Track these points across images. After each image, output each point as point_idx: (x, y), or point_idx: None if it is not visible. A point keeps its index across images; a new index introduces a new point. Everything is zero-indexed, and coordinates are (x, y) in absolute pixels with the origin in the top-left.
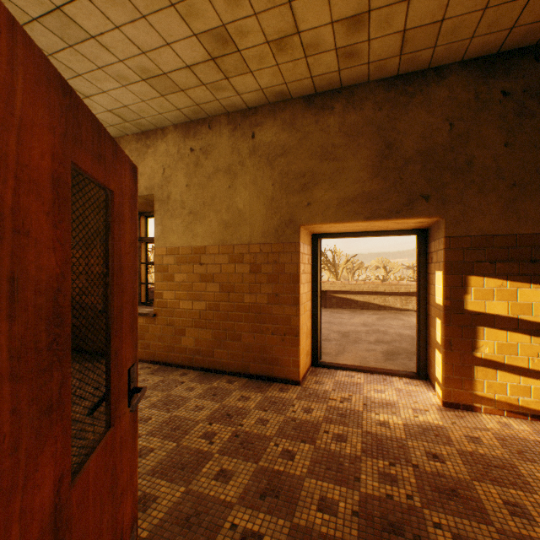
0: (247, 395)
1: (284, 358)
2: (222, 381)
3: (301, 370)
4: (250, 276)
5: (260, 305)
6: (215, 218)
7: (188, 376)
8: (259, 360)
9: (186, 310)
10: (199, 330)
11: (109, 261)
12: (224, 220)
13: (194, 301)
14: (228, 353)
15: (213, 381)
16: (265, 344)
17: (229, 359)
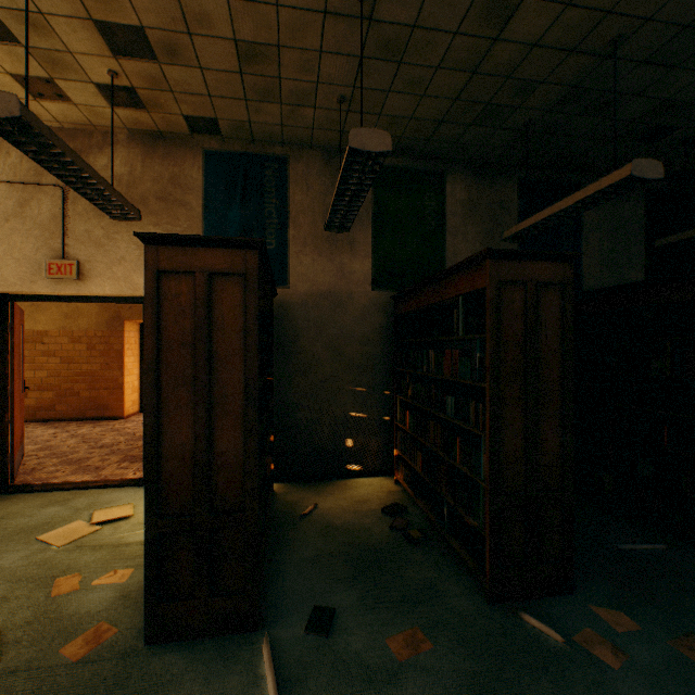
0: (83, 425)
1: (114, 403)
2: (63, 424)
3: (127, 411)
4: (87, 352)
5: (95, 371)
6: (57, 311)
7: (32, 425)
8: (95, 408)
9: (29, 378)
10: (42, 392)
11: (22, 345)
12: (65, 313)
13: (37, 371)
14: (69, 406)
15: (55, 424)
16: (99, 396)
17: (70, 410)
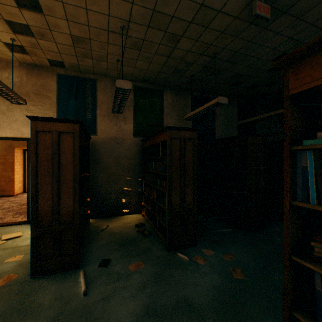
0: None
1: (9, 188)
2: None
3: (16, 192)
4: None
5: None
6: None
7: None
8: None
9: None
10: None
11: None
12: None
13: None
14: None
15: None
16: (0, 185)
17: None
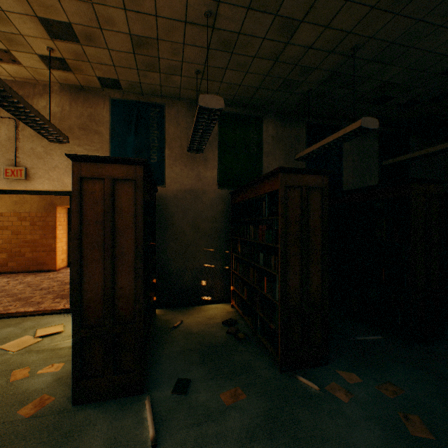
0: (28, 276)
1: (49, 261)
2: (14, 275)
3: (58, 266)
4: (31, 227)
5: (36, 239)
6: (9, 199)
7: None
8: (36, 264)
9: None
10: None
11: None
12: (15, 200)
13: None
14: (17, 263)
15: (8, 275)
16: (39, 256)
17: (18, 266)
